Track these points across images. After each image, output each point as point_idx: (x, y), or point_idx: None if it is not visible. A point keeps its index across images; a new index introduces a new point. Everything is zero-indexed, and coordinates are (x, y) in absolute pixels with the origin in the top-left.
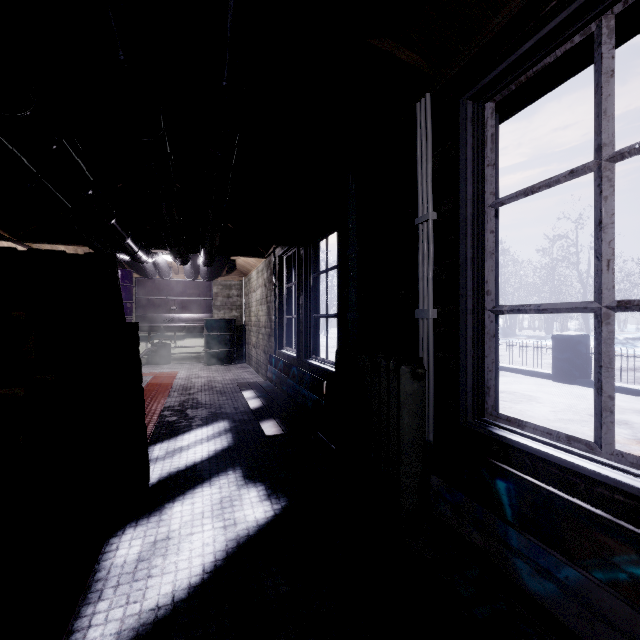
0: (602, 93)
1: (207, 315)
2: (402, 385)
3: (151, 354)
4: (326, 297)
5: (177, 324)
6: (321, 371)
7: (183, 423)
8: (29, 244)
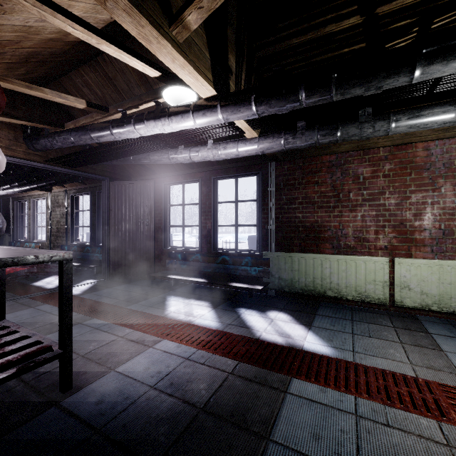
0: (24, 208)
1: None
2: (7, 237)
3: None
4: None
5: None
6: None
7: None
8: None
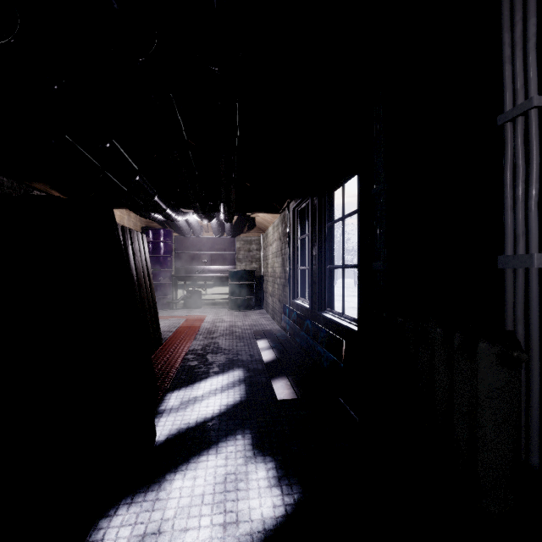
0: None
1: (231, 267)
2: (481, 373)
3: (186, 299)
4: (343, 246)
5: (207, 274)
6: (337, 326)
7: (202, 369)
8: None
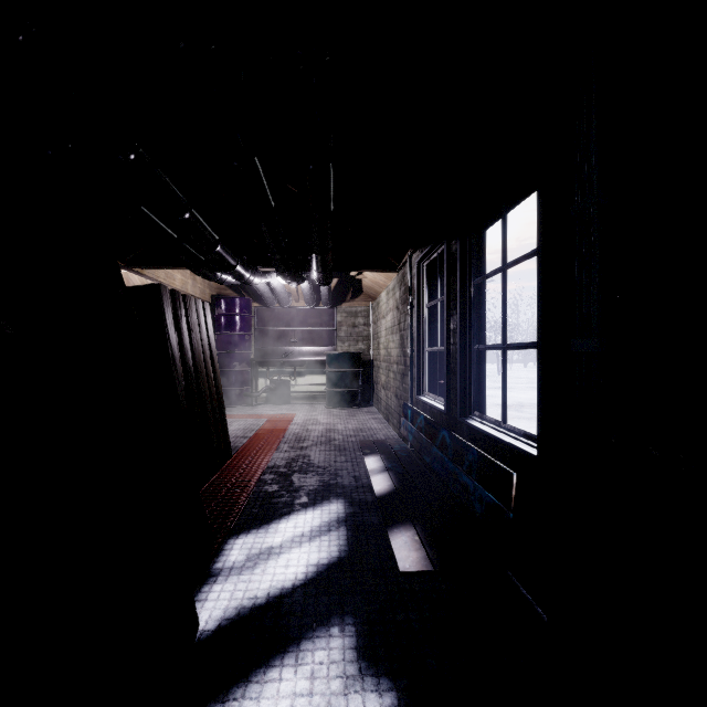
0: None
1: (330, 348)
2: None
3: (269, 392)
4: (503, 314)
5: (296, 358)
6: (494, 443)
7: (283, 498)
8: (140, 270)
